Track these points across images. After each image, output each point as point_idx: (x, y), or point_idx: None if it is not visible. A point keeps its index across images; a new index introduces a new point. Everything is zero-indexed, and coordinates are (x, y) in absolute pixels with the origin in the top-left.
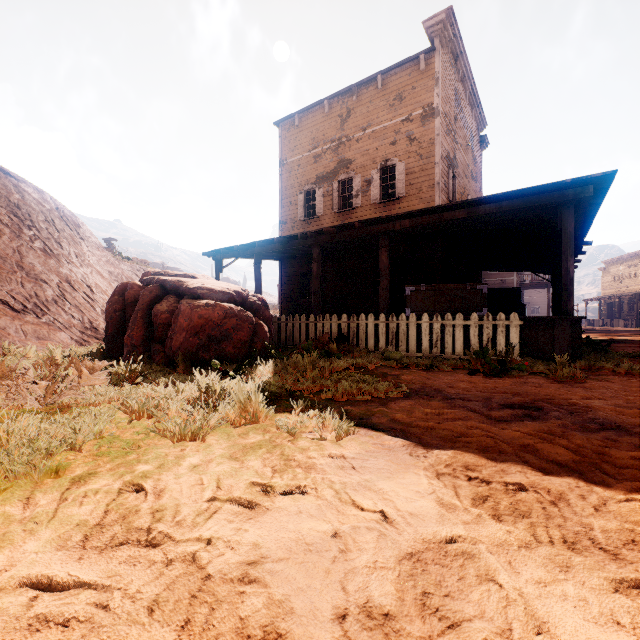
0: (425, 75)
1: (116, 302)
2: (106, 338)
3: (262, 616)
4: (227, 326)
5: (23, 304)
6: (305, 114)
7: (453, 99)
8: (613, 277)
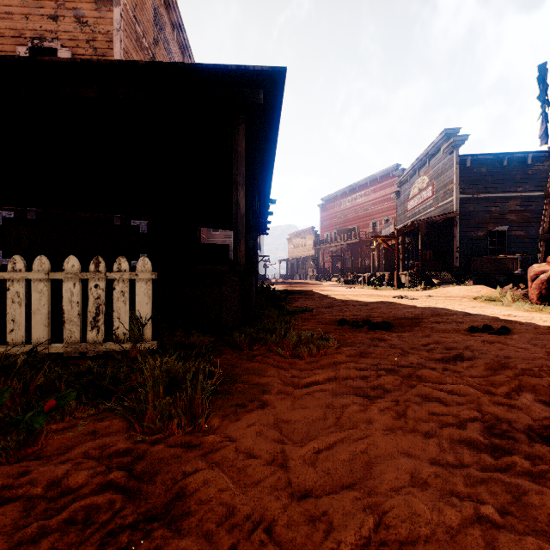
0: None
1: None
2: None
3: None
4: None
5: None
6: None
7: (151, 14)
8: (294, 245)
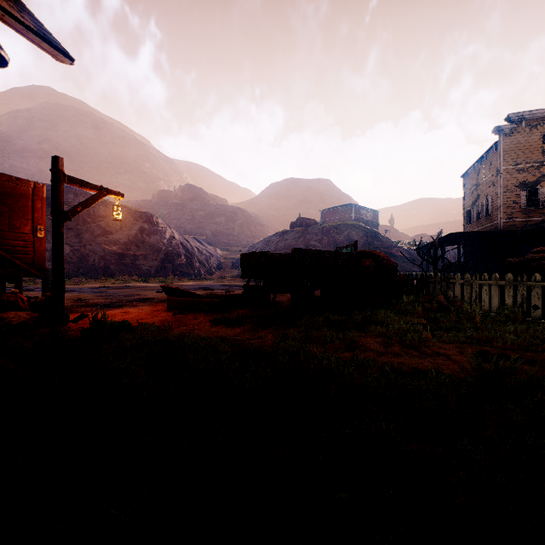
0: (496, 153)
1: None
2: None
3: None
4: None
5: None
6: (468, 171)
7: (538, 143)
8: None
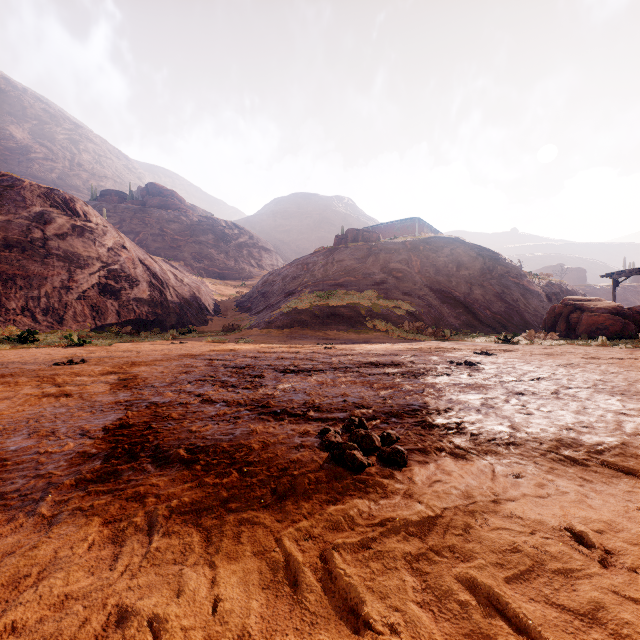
0: None
1: (551, 314)
2: (546, 328)
3: (592, 350)
4: (606, 324)
5: (499, 314)
6: None
7: None
8: None
